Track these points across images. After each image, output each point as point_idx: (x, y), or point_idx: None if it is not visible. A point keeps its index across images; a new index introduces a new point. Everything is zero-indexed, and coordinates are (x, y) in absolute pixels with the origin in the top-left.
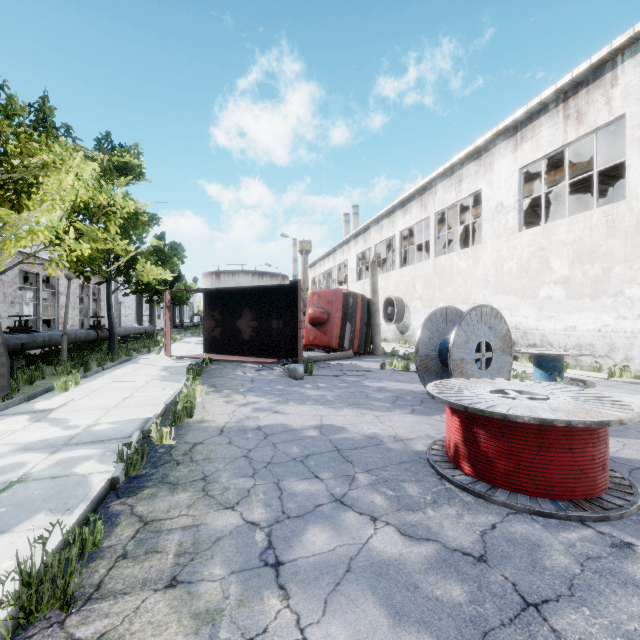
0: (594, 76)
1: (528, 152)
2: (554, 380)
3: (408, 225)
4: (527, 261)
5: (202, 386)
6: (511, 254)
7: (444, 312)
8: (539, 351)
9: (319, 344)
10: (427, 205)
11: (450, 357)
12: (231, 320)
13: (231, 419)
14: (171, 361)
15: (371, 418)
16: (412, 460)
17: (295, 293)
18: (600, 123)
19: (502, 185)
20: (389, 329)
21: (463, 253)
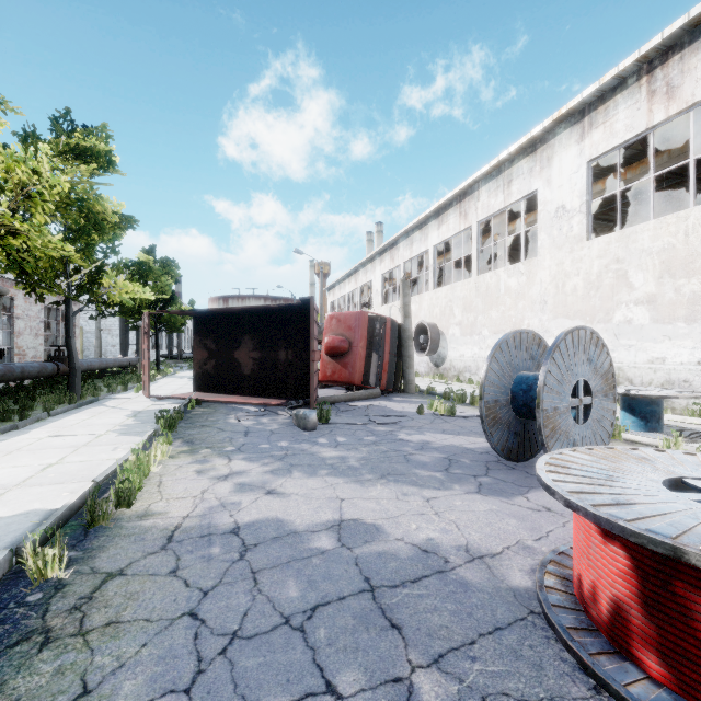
0: (691, 37)
1: (599, 140)
2: (652, 430)
3: (444, 238)
4: (598, 276)
5: (167, 446)
6: (576, 268)
7: (518, 338)
8: (631, 391)
9: (338, 380)
10: (468, 213)
11: (539, 406)
12: (228, 350)
13: (194, 509)
14: (148, 403)
15: (419, 504)
16: (517, 620)
17: (308, 316)
18: (700, 96)
19: (564, 184)
20: (421, 361)
21: (513, 269)
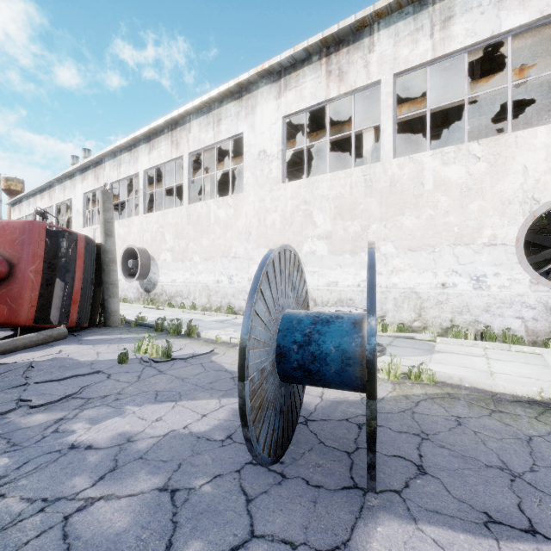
0: (354, 37)
1: (292, 101)
2: None
3: (155, 163)
4: (291, 214)
5: None
6: (275, 206)
7: (282, 257)
8: None
9: None
10: (179, 142)
11: (375, 395)
12: None
13: None
14: None
15: None
16: None
17: None
18: (359, 84)
19: (265, 131)
20: (130, 286)
21: (222, 201)
